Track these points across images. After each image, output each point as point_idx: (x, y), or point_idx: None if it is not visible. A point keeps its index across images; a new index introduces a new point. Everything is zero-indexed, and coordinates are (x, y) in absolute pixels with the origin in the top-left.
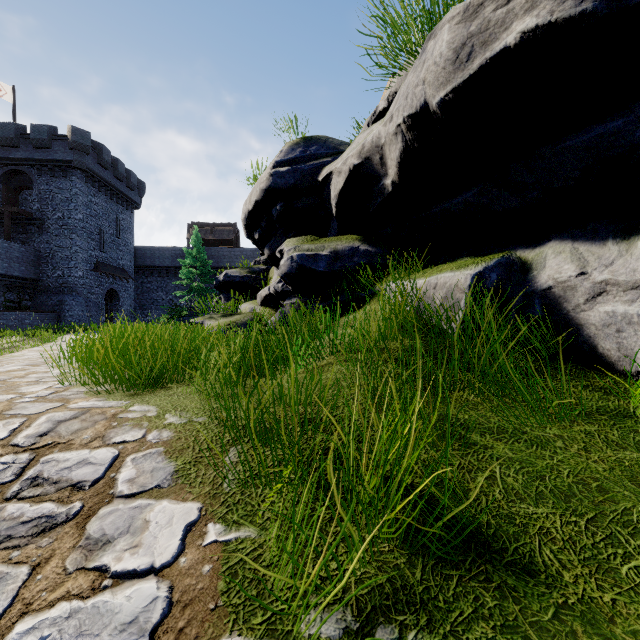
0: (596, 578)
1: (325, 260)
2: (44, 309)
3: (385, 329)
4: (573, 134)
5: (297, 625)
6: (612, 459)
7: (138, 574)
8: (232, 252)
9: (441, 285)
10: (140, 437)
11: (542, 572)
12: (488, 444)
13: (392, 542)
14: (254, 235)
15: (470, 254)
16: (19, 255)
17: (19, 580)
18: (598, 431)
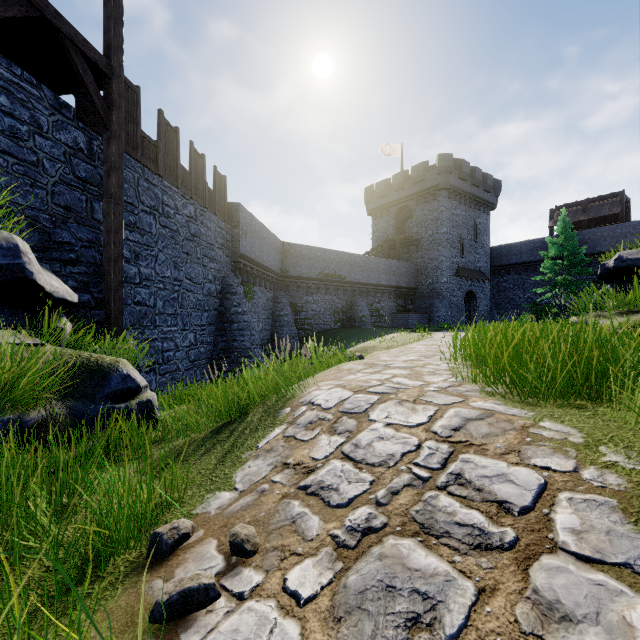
0: None
1: None
2: (419, 311)
3: None
4: None
5: None
6: None
7: None
8: (616, 230)
9: None
10: (569, 469)
11: None
12: None
13: None
14: None
15: None
16: (404, 270)
17: (467, 596)
18: None
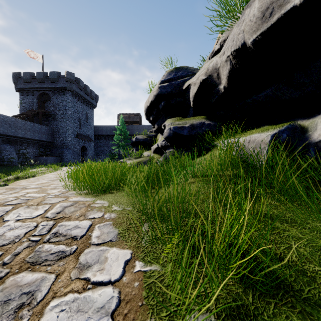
0: None
1: (187, 129)
2: (55, 155)
3: (221, 164)
4: None
5: (185, 320)
6: None
7: (104, 283)
8: (138, 127)
9: (252, 141)
10: (101, 216)
11: None
12: (286, 229)
13: (234, 279)
14: (150, 118)
15: (268, 124)
16: (45, 131)
17: (51, 281)
18: None
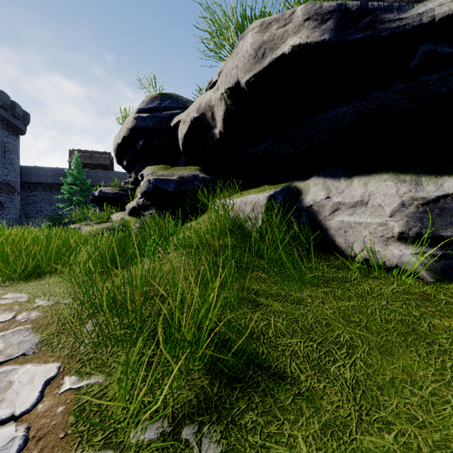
0: (317, 376)
1: (174, 183)
2: None
3: (211, 232)
4: (323, 113)
5: (127, 436)
6: (335, 307)
7: None
8: (107, 174)
9: (249, 202)
10: (10, 318)
11: (289, 377)
12: (269, 303)
13: (201, 372)
14: (123, 162)
15: (269, 183)
16: None
17: None
18: (331, 291)
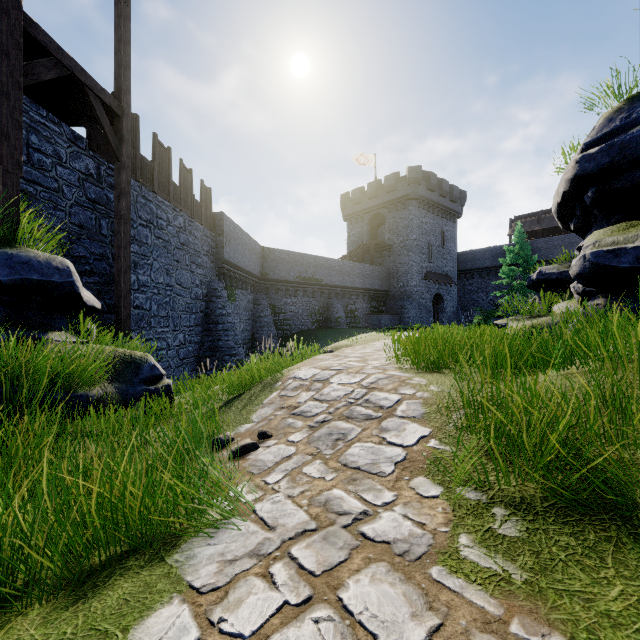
0: None
1: (631, 254)
2: (392, 312)
3: None
4: None
5: (453, 485)
6: None
7: (396, 445)
8: (565, 240)
9: None
10: (413, 393)
11: None
12: None
13: (540, 485)
14: (569, 226)
15: None
16: (378, 274)
17: (358, 431)
18: None
